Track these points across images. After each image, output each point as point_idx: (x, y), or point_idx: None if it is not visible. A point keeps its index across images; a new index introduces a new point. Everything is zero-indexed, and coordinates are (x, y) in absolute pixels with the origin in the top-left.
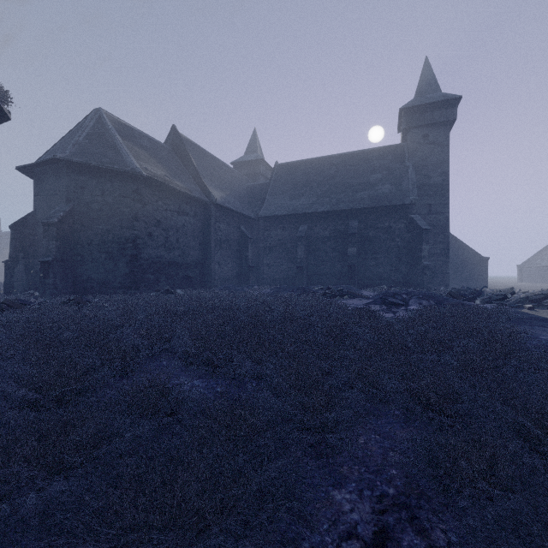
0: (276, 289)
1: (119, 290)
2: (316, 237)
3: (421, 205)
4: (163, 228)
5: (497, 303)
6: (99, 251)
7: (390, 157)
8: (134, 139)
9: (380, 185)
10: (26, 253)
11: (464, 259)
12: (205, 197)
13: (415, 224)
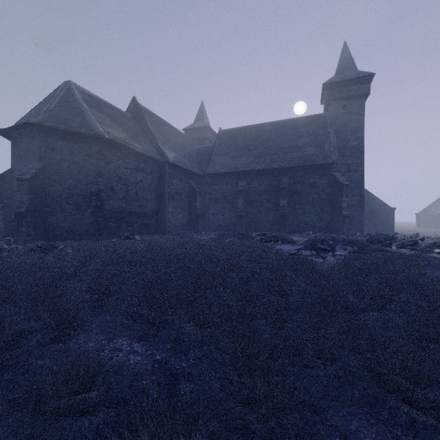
0: (220, 235)
1: (85, 237)
2: (253, 191)
3: (341, 164)
4: (123, 183)
5: (409, 248)
6: (68, 203)
7: (314, 124)
8: (99, 107)
9: (307, 147)
10: (4, 205)
11: (375, 208)
12: (160, 157)
13: (336, 180)
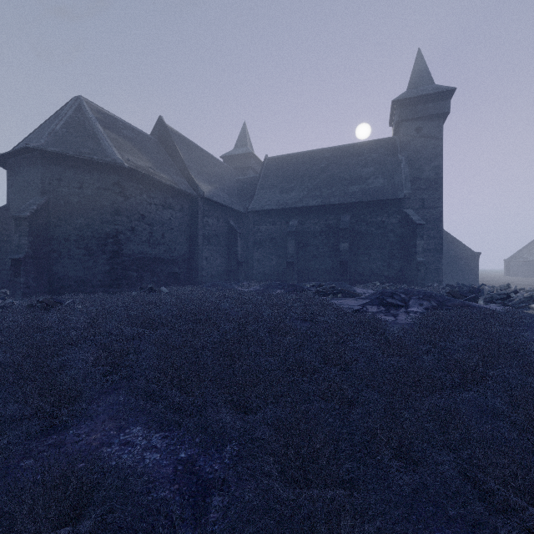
0: (266, 286)
1: (99, 289)
2: (307, 232)
3: (414, 199)
4: (147, 222)
5: (500, 303)
6: (77, 247)
7: (382, 150)
8: (117, 129)
9: (372, 179)
10: None
11: (455, 254)
12: (192, 190)
13: (409, 219)
